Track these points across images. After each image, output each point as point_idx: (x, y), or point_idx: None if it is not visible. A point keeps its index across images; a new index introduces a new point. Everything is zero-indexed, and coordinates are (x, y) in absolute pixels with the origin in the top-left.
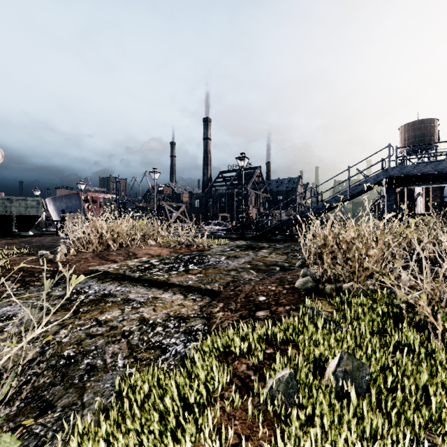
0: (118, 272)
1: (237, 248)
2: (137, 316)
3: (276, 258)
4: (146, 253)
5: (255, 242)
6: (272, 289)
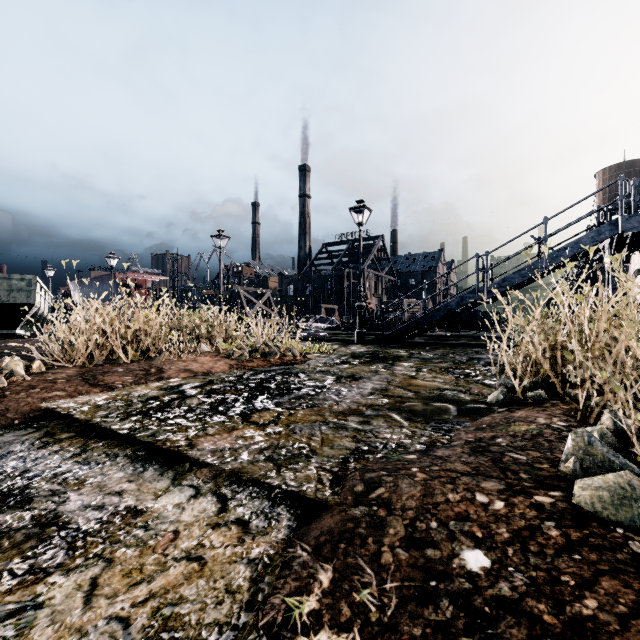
0: (89, 418)
1: (353, 358)
2: (4, 637)
3: (435, 379)
4: (183, 369)
5: (383, 348)
6: (494, 510)
